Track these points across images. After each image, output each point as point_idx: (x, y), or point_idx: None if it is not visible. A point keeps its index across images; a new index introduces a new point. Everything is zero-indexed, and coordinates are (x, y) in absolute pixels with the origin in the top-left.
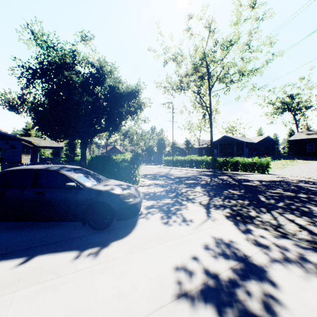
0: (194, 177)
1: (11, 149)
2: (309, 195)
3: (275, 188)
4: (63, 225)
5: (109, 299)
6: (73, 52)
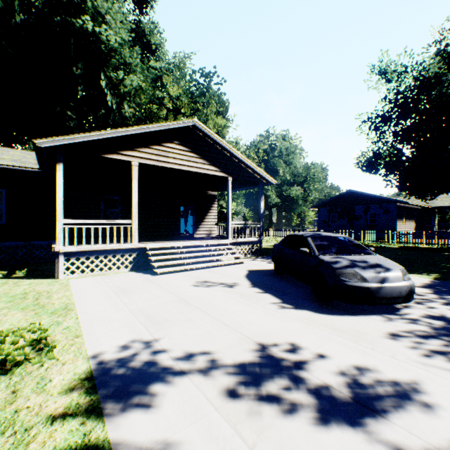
0: None
1: (384, 214)
2: None
3: None
4: (309, 288)
5: (246, 320)
6: (439, 53)
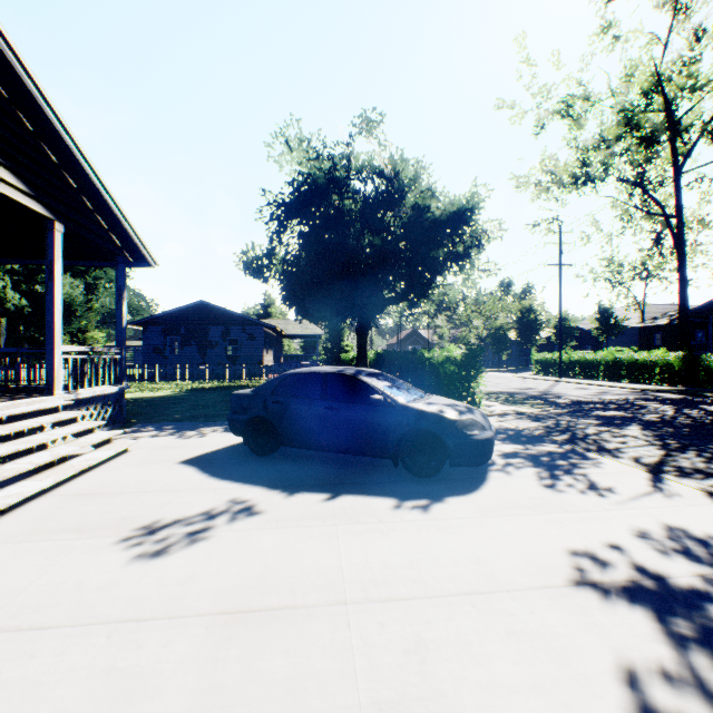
0: (622, 404)
1: (249, 341)
2: None
3: None
4: (362, 463)
5: (461, 559)
6: (347, 157)
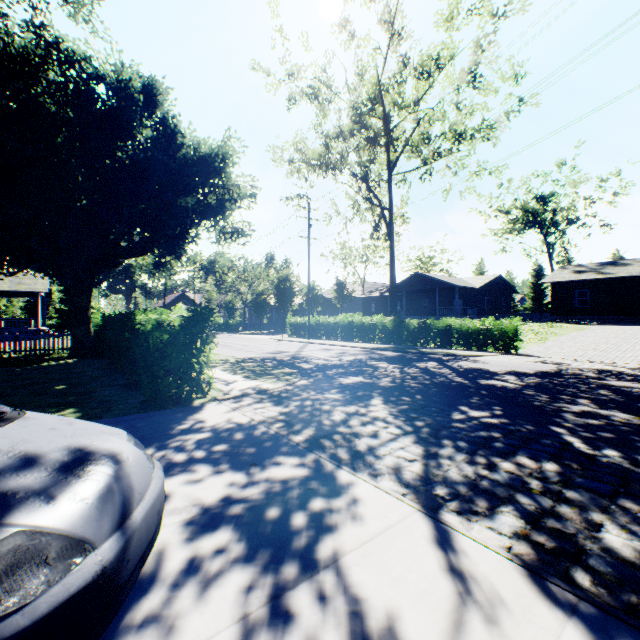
0: (360, 366)
1: None
2: None
3: (572, 399)
4: None
5: None
6: (36, 28)
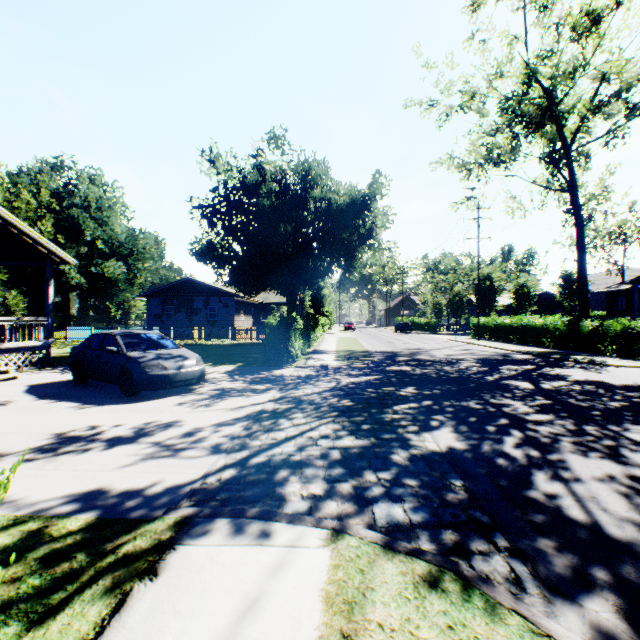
0: (441, 362)
1: (224, 309)
2: (564, 420)
3: (537, 399)
4: (119, 389)
5: (36, 424)
6: (257, 166)
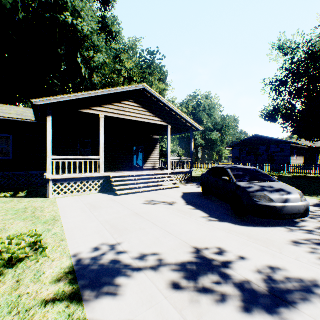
0: None
1: (281, 152)
2: None
3: None
4: (228, 206)
5: (184, 229)
6: None
